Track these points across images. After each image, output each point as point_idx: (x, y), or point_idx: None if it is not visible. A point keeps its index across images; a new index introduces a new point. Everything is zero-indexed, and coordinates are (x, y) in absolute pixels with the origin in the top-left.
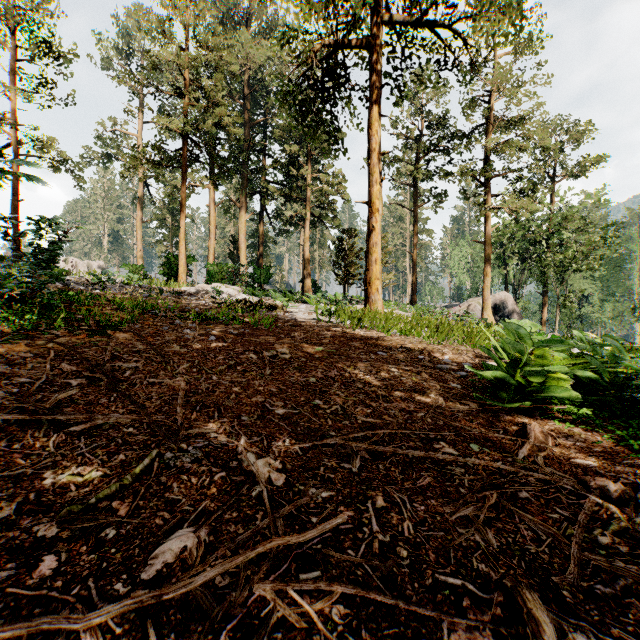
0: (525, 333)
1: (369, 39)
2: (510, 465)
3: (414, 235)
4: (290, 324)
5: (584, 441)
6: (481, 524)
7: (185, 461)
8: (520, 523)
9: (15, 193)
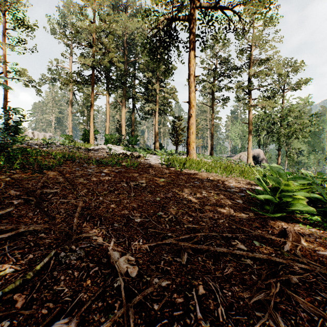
0: (282, 172)
1: (189, 16)
2: (282, 258)
3: (212, 119)
4: (147, 166)
5: (320, 237)
6: (271, 308)
7: (72, 259)
8: (296, 305)
9: (5, 98)
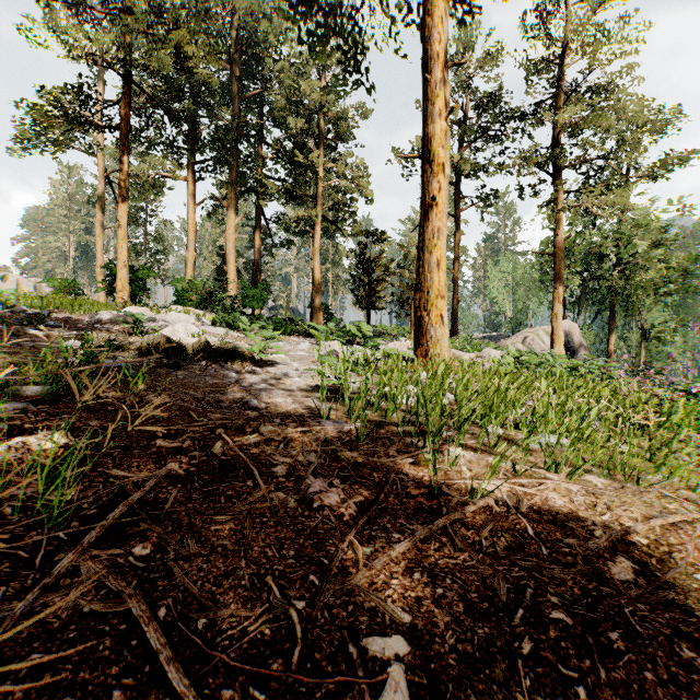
0: None
1: None
2: None
3: (455, 247)
4: (210, 455)
5: None
6: None
7: None
8: None
9: None
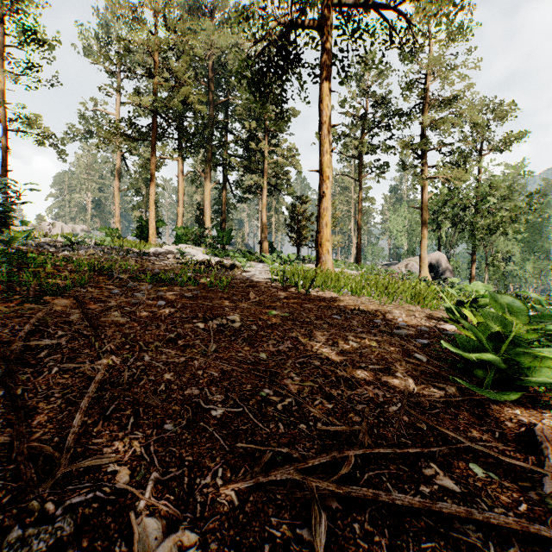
0: (513, 306)
1: (320, 21)
2: (551, 524)
3: (359, 202)
4: (246, 284)
5: None
6: None
7: (35, 550)
8: None
9: (4, 164)
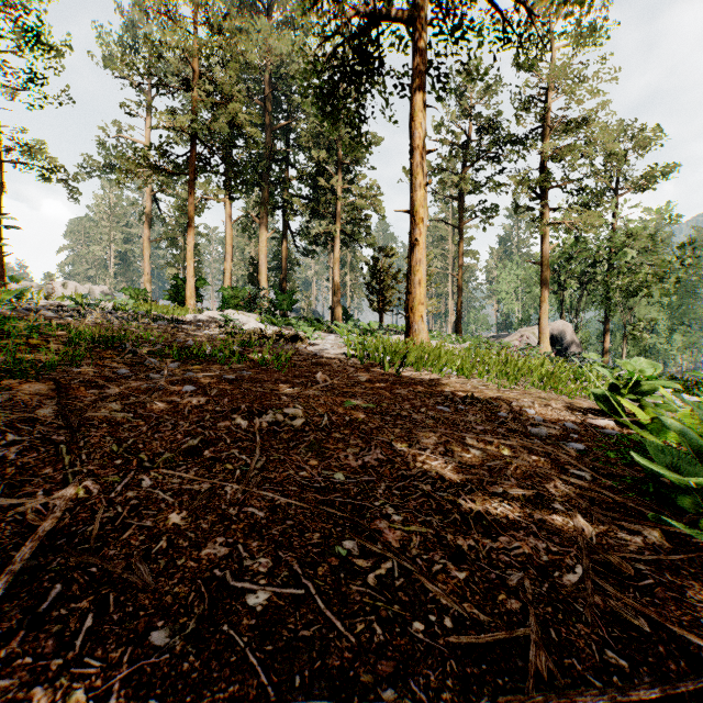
0: None
1: (411, 11)
2: None
3: (459, 255)
4: (312, 362)
5: None
6: None
7: None
8: None
9: None
